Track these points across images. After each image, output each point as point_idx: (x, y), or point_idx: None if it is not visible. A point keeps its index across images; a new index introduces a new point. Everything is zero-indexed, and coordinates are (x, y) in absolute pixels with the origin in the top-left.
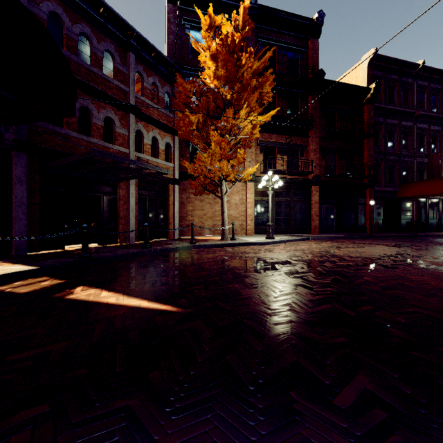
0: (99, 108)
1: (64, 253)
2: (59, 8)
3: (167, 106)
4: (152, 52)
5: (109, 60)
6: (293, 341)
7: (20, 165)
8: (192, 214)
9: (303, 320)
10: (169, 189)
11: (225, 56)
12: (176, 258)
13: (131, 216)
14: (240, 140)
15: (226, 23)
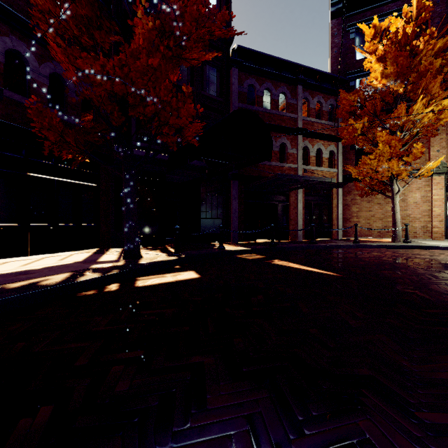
0: (276, 138)
1: (257, 244)
2: (253, 80)
3: (331, 116)
4: (316, 76)
5: (283, 99)
6: (416, 295)
7: (234, 188)
8: (357, 216)
9: (437, 292)
10: (333, 193)
11: (394, 53)
12: (339, 253)
13: (299, 218)
14: (419, 131)
15: (395, 20)
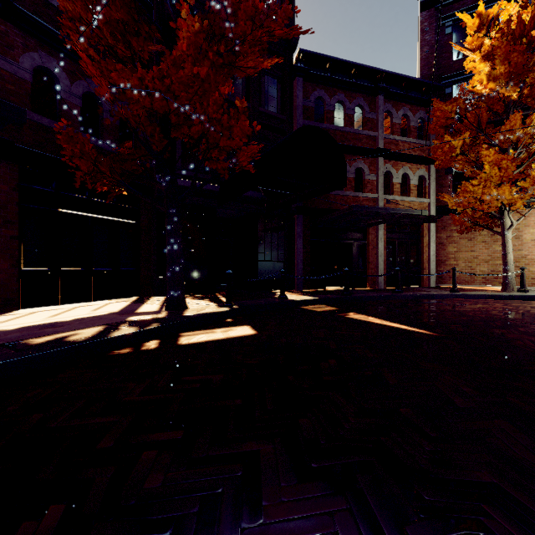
0: (350, 162)
1: (327, 292)
2: (321, 92)
3: (420, 133)
4: (402, 82)
5: (359, 113)
6: None
7: (299, 224)
8: (454, 258)
9: None
10: (423, 229)
11: (506, 48)
12: (432, 304)
13: (379, 261)
14: None
15: (507, 5)
